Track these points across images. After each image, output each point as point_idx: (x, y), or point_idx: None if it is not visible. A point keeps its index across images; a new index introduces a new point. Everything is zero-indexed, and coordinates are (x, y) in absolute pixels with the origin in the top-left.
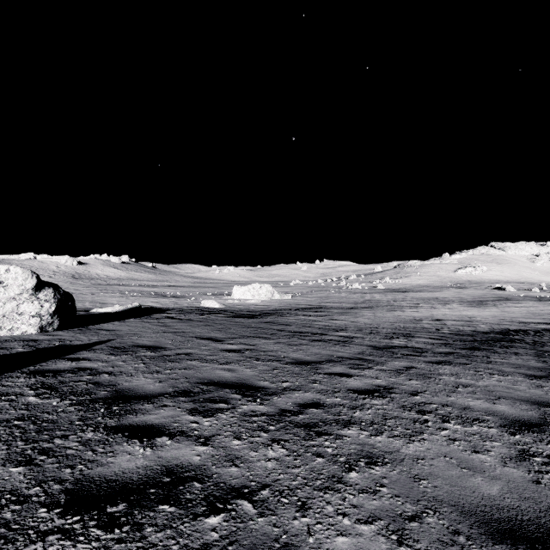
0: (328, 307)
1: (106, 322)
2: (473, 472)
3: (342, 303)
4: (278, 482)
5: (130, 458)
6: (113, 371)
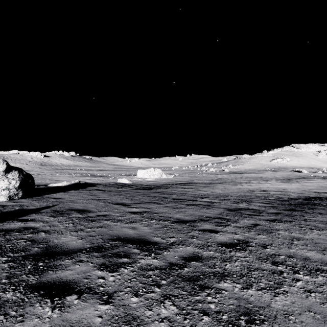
0: (196, 182)
1: (56, 193)
2: None
3: (204, 180)
4: None
5: (36, 323)
6: (48, 230)
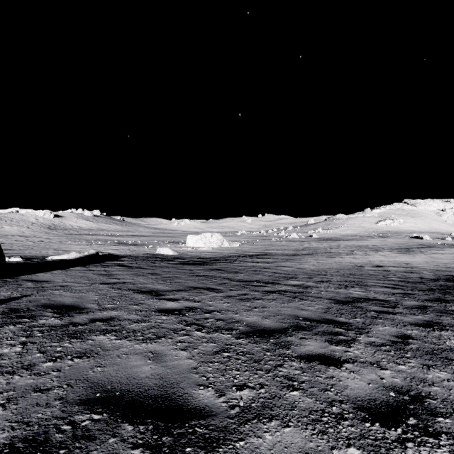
0: (273, 254)
1: (47, 271)
2: None
3: (284, 250)
4: None
5: None
6: None
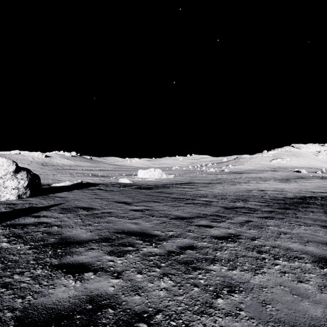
0: (195, 182)
1: (60, 192)
2: (301, 297)
3: (203, 180)
4: (167, 308)
5: (65, 289)
6: (60, 224)
